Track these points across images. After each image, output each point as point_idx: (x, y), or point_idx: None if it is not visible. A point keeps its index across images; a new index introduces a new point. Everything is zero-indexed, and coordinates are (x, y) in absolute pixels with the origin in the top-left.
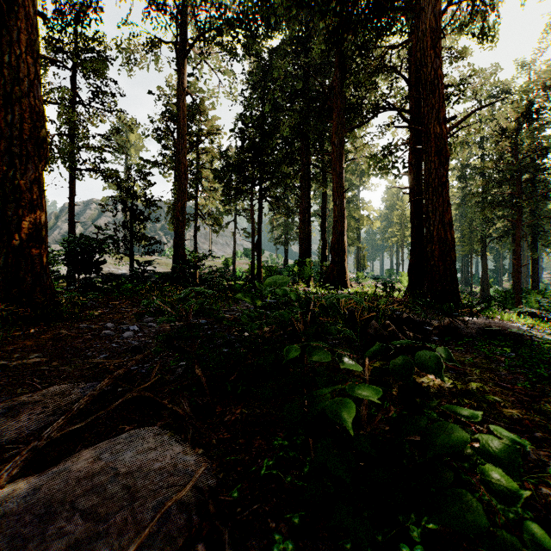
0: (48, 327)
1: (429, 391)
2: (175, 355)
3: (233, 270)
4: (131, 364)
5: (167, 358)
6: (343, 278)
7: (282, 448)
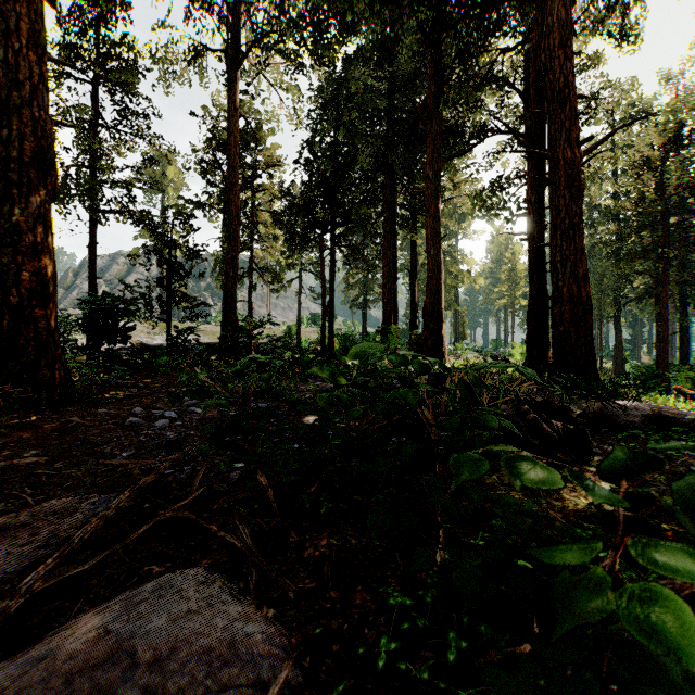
0: (56, 413)
1: (602, 509)
2: (226, 453)
3: (298, 341)
4: (164, 467)
5: (215, 457)
6: (440, 350)
7: (400, 609)
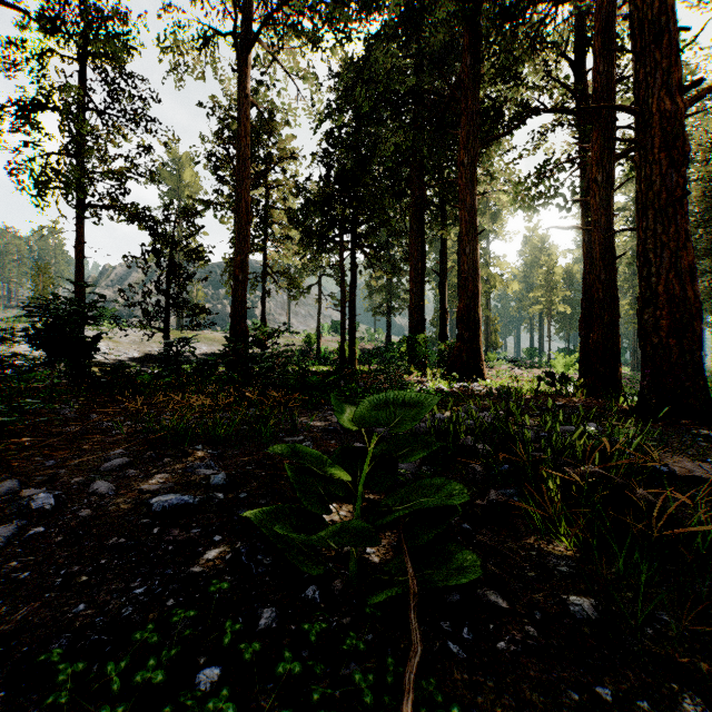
0: None
1: None
2: None
3: (317, 350)
4: None
5: None
6: (477, 363)
7: None
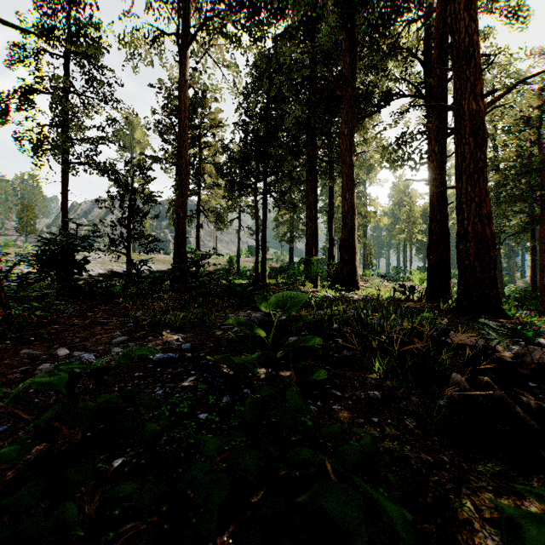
0: None
1: None
2: None
3: (237, 268)
4: None
5: None
6: (354, 278)
7: None
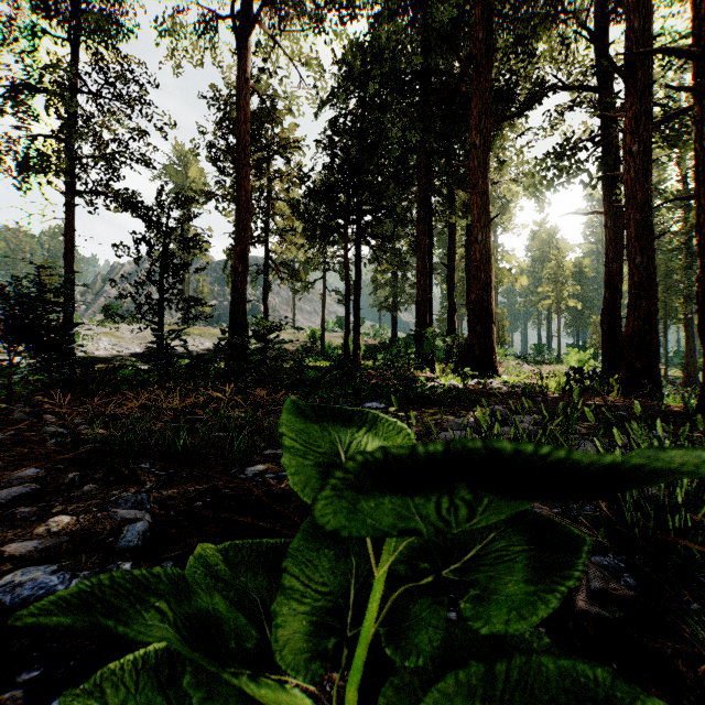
0: None
1: None
2: None
3: (322, 346)
4: None
5: None
6: (490, 358)
7: None
